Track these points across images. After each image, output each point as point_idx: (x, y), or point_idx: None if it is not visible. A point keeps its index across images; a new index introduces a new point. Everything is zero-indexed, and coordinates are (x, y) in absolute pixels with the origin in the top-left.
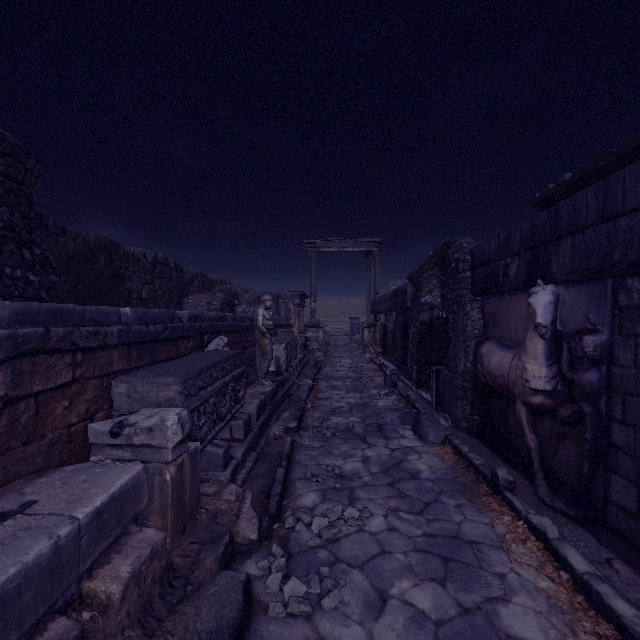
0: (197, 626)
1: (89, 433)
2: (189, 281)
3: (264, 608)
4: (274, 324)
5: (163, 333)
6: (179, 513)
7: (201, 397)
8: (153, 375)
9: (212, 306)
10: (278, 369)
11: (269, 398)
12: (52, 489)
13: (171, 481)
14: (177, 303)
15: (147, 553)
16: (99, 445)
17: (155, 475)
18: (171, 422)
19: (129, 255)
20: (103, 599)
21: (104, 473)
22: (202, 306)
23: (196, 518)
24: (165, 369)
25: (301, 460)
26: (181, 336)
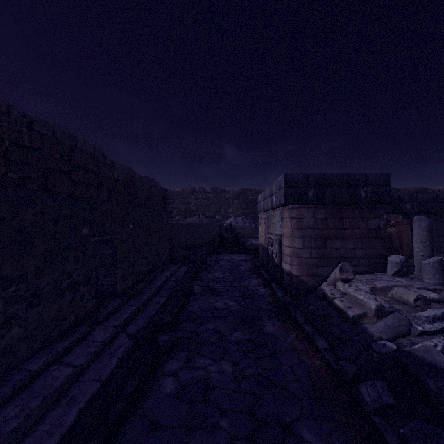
0: None
1: None
2: None
3: None
4: None
5: None
6: None
7: None
8: None
9: None
10: None
11: None
12: None
13: None
14: None
15: None
16: None
17: None
18: None
19: (435, 191)
20: None
21: None
22: None
23: None
24: None
25: None
26: None
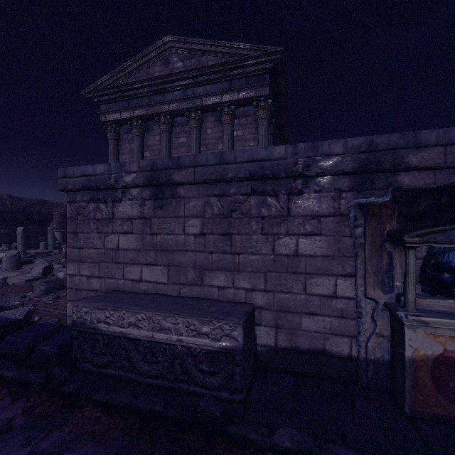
0: None
1: None
2: None
3: None
4: None
5: None
6: None
7: None
8: None
9: None
10: None
11: None
12: None
13: None
14: None
15: None
16: None
17: None
18: None
19: (54, 204)
20: None
21: None
22: None
23: None
24: None
25: None
26: None
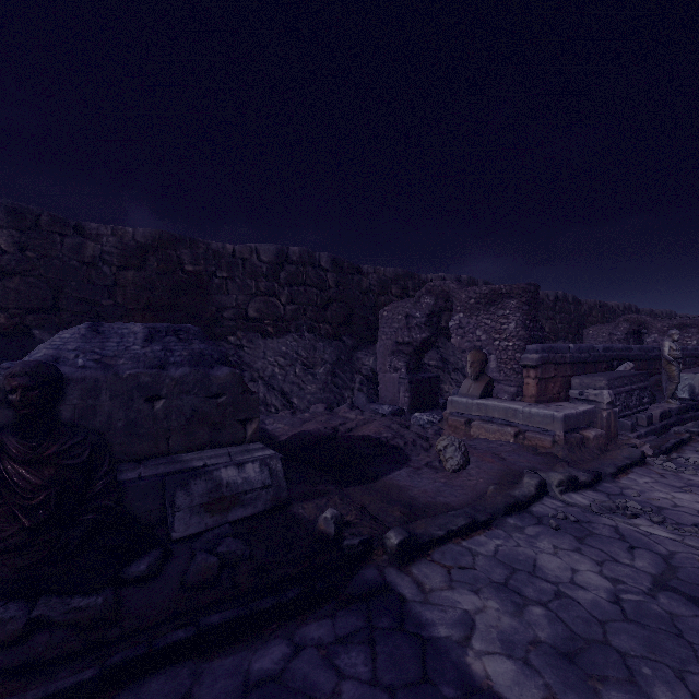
0: (621, 454)
1: (569, 393)
2: (586, 312)
3: (652, 466)
4: (694, 355)
5: (588, 358)
6: (608, 433)
7: (617, 391)
8: (591, 376)
9: (614, 336)
10: (692, 397)
11: (674, 413)
12: (565, 405)
13: (605, 417)
14: (574, 334)
15: (599, 433)
16: (572, 399)
17: (598, 413)
18: (605, 393)
19: None
20: (586, 437)
21: (580, 405)
22: (603, 337)
23: (616, 442)
24: (595, 375)
25: (695, 446)
26: (598, 361)
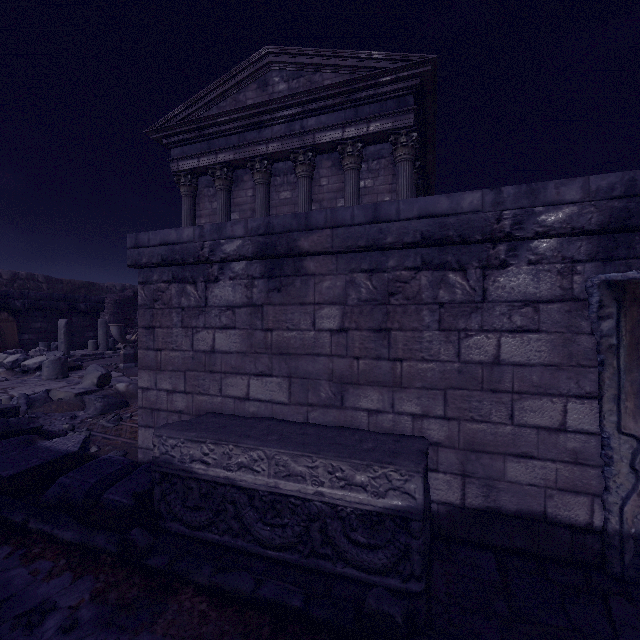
0: None
1: None
2: None
3: None
4: None
5: None
6: None
7: None
8: None
9: None
10: None
11: None
12: None
13: None
14: None
15: None
16: None
17: None
18: None
19: (104, 288)
20: None
21: None
22: None
23: None
24: None
25: None
26: None
